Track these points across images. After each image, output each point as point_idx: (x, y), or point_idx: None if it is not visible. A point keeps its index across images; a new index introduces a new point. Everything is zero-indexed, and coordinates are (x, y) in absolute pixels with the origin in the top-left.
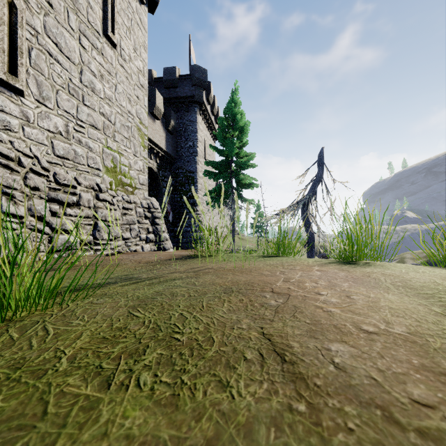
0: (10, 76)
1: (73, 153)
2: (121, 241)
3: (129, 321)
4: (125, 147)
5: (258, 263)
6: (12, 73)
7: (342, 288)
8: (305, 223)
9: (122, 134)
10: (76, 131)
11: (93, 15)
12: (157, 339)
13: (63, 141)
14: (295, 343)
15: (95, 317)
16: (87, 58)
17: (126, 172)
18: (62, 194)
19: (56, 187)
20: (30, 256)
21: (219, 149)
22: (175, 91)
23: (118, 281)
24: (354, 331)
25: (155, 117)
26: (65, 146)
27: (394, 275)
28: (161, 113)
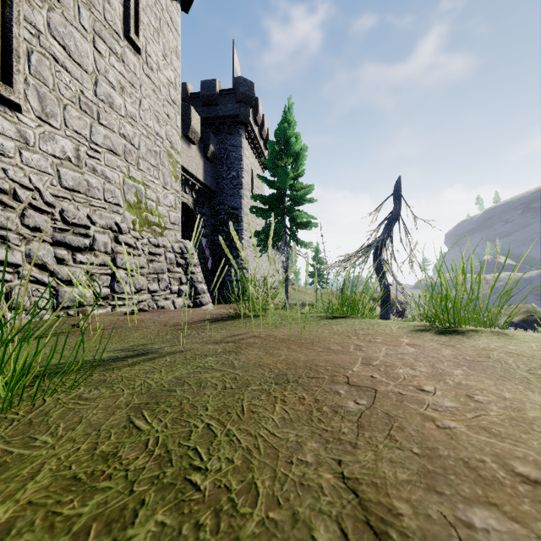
0: (3, 86)
1: (85, 185)
2: (147, 294)
3: (124, 439)
4: (152, 177)
5: (321, 330)
6: (6, 82)
7: (456, 380)
8: (378, 272)
9: (149, 161)
10: (89, 157)
11: (111, 12)
12: (161, 484)
13: (73, 170)
14: (402, 503)
15: (74, 428)
16: (103, 66)
17: (153, 208)
18: (71, 236)
19: (63, 227)
20: (28, 314)
21: (269, 180)
22: (216, 109)
23: (128, 357)
24: (503, 477)
25: (190, 141)
26: (75, 176)
27: (526, 355)
28: (197, 137)
